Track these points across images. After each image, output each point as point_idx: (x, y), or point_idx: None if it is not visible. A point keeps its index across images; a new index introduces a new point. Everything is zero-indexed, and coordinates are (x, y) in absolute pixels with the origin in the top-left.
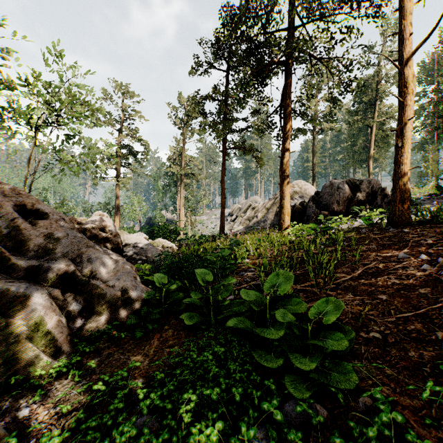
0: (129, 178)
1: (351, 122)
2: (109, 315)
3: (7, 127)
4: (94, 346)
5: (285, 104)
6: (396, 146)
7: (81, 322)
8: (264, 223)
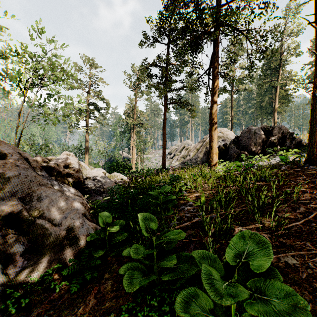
0: (95, 127)
1: (260, 84)
2: (52, 256)
3: (1, 88)
4: (27, 299)
5: (213, 66)
6: (314, 95)
7: (22, 265)
8: (195, 160)
